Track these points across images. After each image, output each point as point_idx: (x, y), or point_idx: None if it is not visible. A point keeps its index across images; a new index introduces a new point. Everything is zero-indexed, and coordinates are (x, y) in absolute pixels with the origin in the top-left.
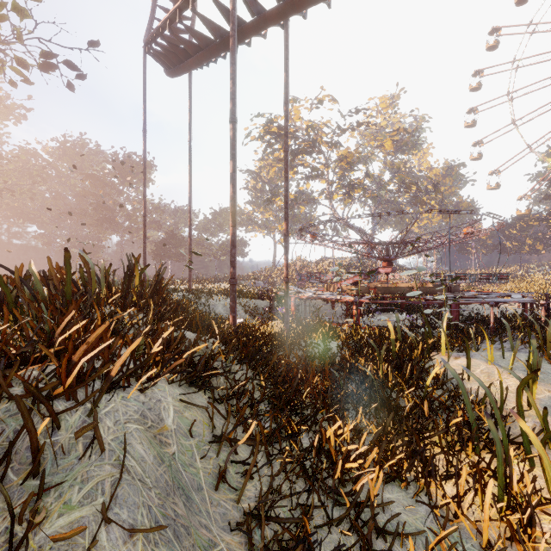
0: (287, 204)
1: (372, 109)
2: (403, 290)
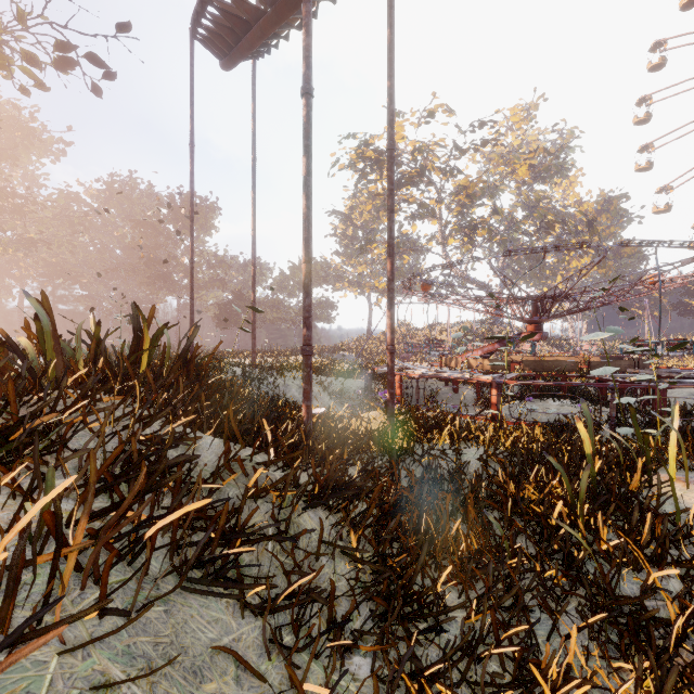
0: (391, 231)
1: (500, 125)
2: (564, 366)
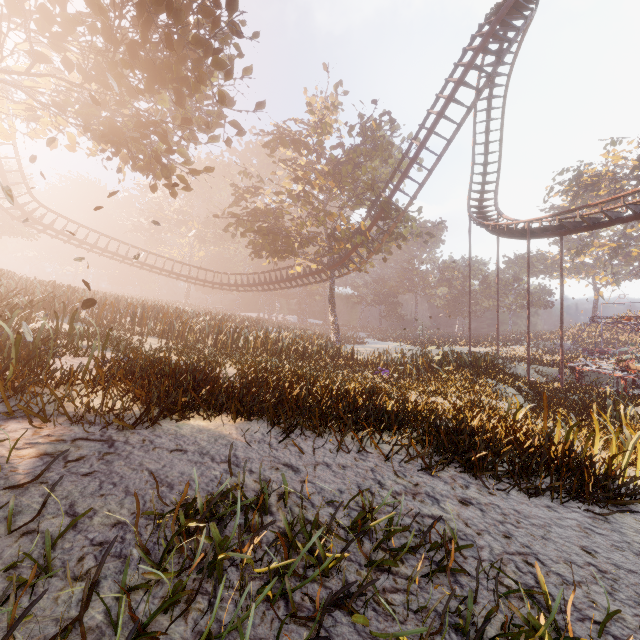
0: (561, 321)
1: None
2: None
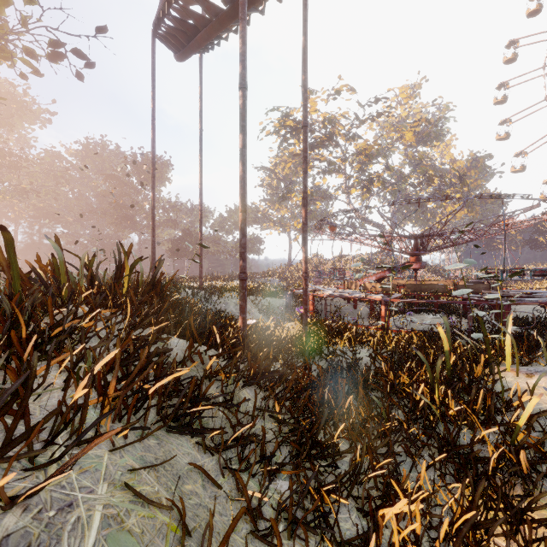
0: (305, 188)
1: (391, 100)
2: (437, 288)
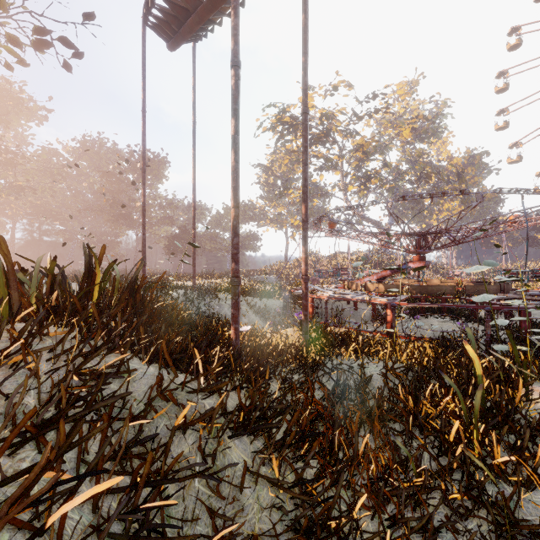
0: (306, 181)
1: (388, 97)
2: (444, 289)
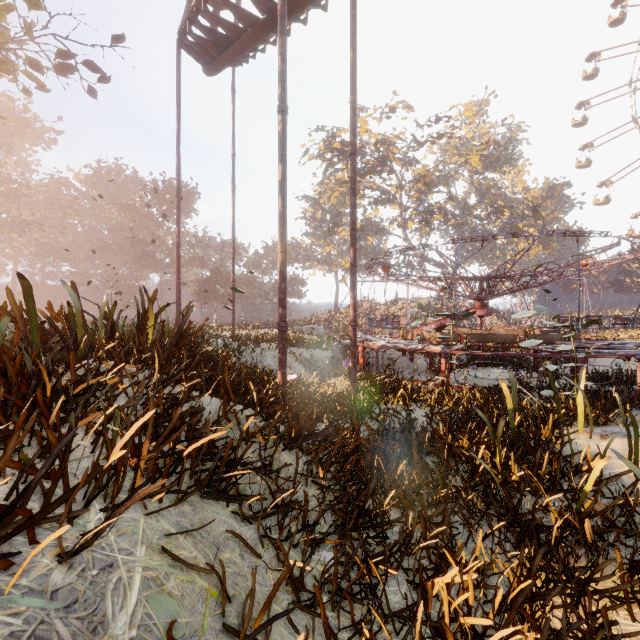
0: (354, 224)
1: (454, 119)
2: (505, 338)
